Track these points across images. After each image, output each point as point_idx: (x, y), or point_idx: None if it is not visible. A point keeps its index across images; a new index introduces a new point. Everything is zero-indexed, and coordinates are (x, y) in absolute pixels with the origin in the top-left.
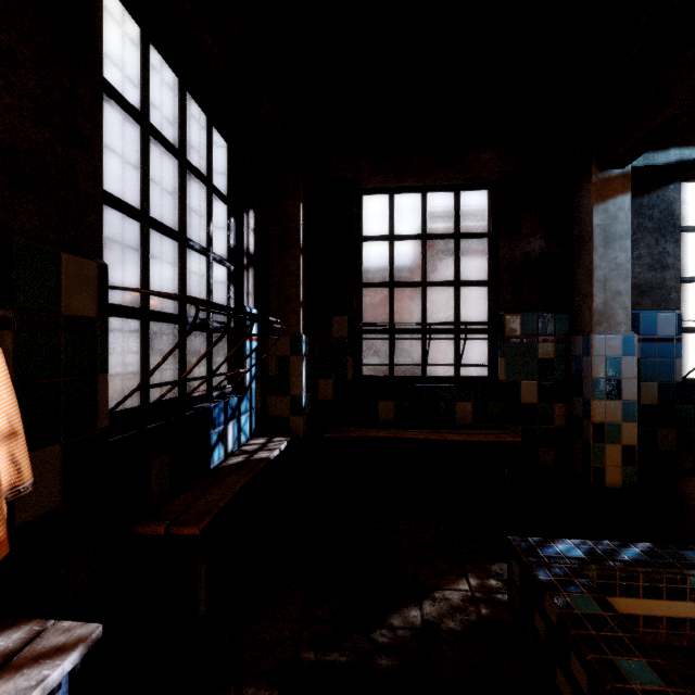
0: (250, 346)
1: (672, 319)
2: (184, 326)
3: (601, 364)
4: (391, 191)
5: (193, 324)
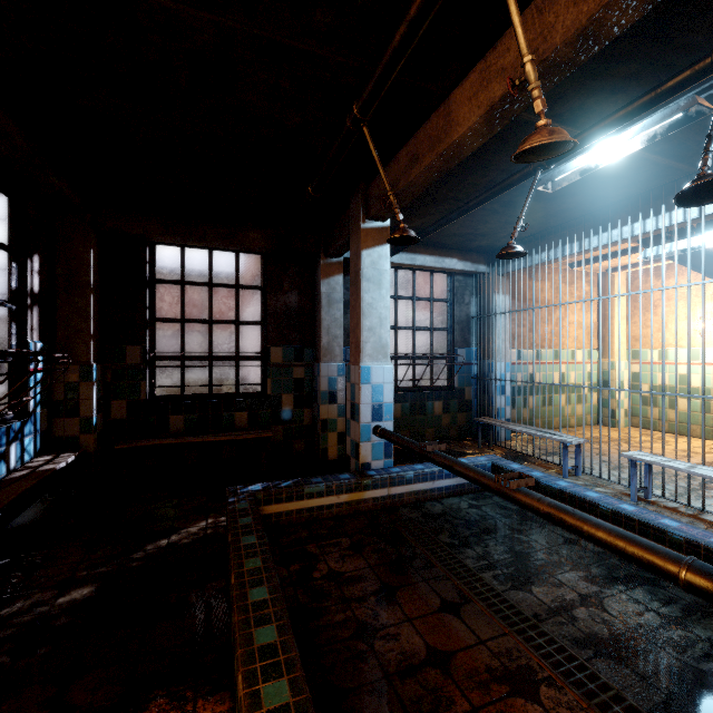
0: (34, 376)
1: None
2: None
3: (325, 382)
4: (182, 245)
5: None
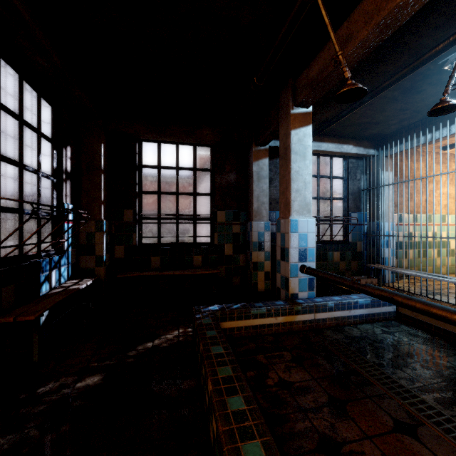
0: (67, 227)
1: None
2: (22, 215)
3: (256, 235)
4: (159, 142)
5: (31, 215)
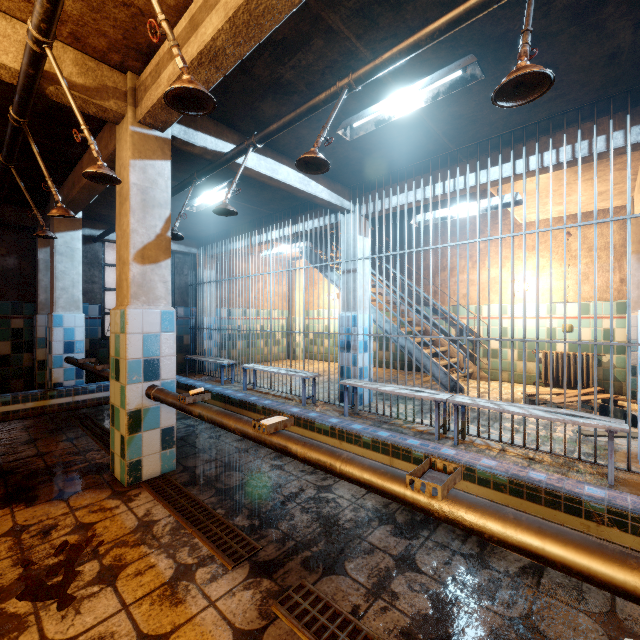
0: None
1: (97, 308)
2: None
3: (43, 330)
4: None
5: None
